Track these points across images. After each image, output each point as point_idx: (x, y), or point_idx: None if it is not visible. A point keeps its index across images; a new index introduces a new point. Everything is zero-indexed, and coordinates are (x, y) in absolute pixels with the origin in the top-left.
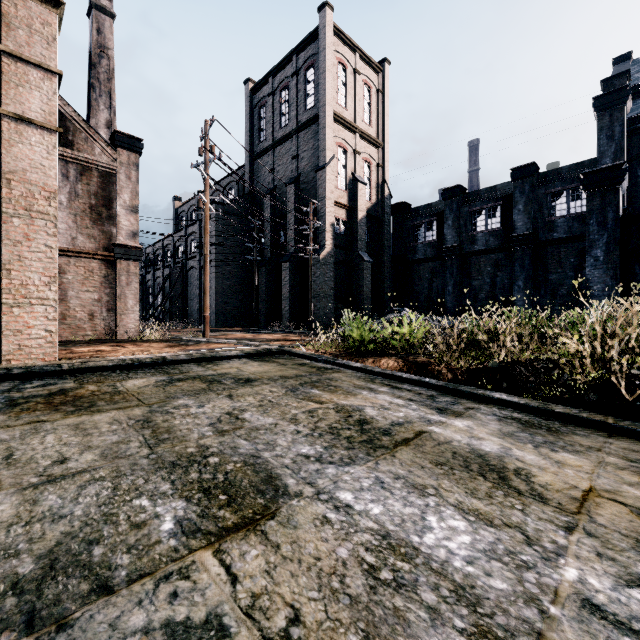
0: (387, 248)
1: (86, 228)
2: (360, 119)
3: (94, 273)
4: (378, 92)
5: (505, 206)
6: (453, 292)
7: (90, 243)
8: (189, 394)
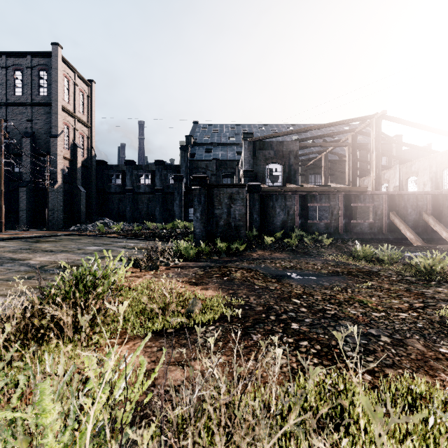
0: (94, 184)
1: None
2: (78, 110)
3: None
4: (88, 97)
5: (152, 175)
6: (130, 210)
7: None
8: (72, 240)
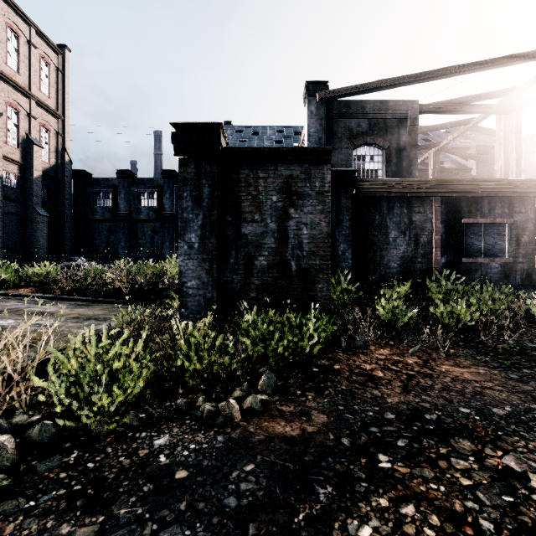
0: (67, 206)
1: None
2: (37, 87)
3: None
4: (58, 70)
5: (159, 193)
6: (125, 247)
7: None
8: None
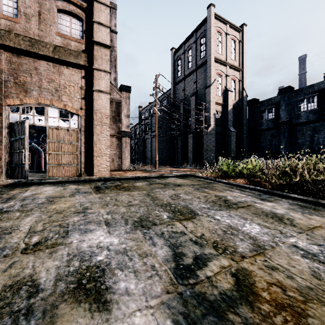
0: (245, 124)
1: (111, 125)
2: (229, 58)
3: (114, 143)
4: (239, 42)
5: (320, 95)
6: (285, 146)
7: (112, 131)
8: (159, 188)
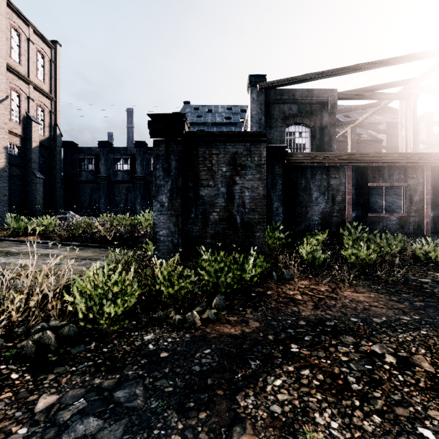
0: (59, 170)
1: None
2: (34, 75)
3: None
4: (51, 61)
5: (132, 159)
6: (105, 203)
7: None
8: None
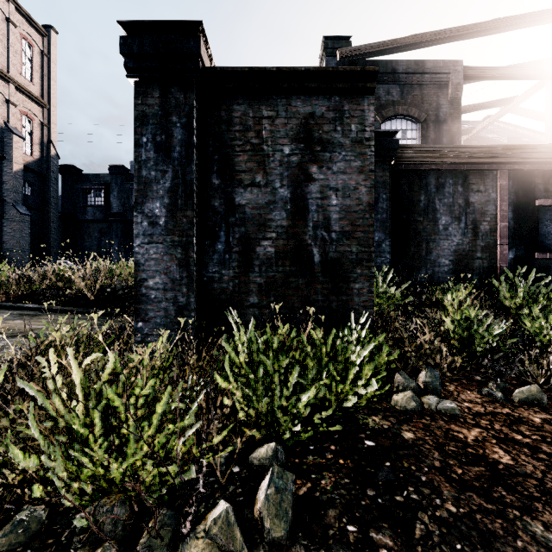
0: (54, 205)
1: None
2: (17, 71)
3: None
4: (43, 54)
5: None
6: (118, 250)
7: None
8: None
